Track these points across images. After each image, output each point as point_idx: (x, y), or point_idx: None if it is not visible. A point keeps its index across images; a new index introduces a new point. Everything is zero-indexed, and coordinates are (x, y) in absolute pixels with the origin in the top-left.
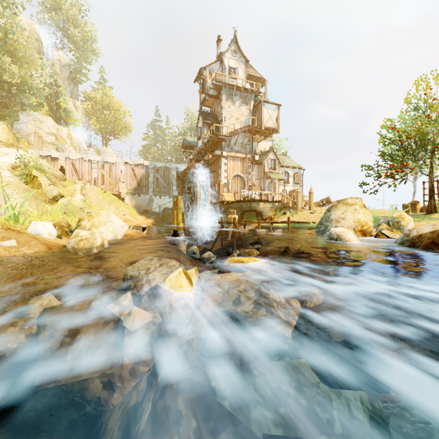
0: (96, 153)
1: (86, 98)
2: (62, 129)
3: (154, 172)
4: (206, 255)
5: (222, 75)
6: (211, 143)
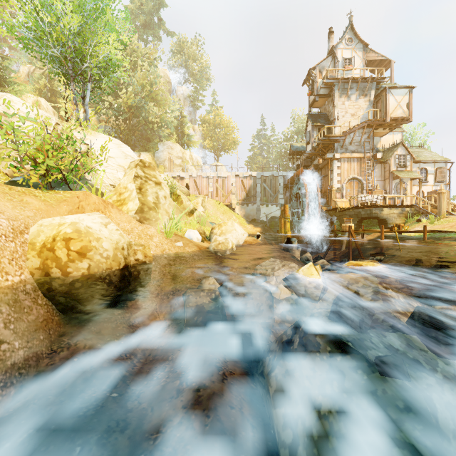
0: (210, 169)
1: (202, 121)
2: (185, 152)
3: (261, 182)
4: (319, 262)
5: (334, 70)
6: (321, 146)
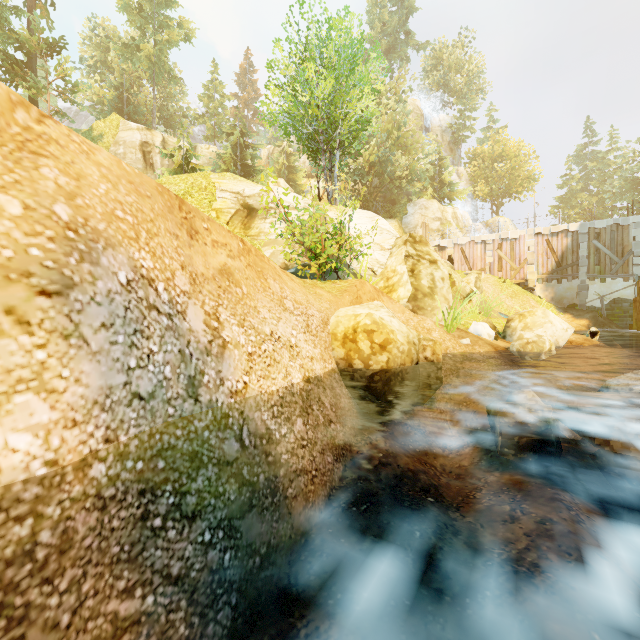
0: (484, 228)
1: (470, 158)
2: (446, 209)
3: (589, 239)
4: None
5: None
6: None
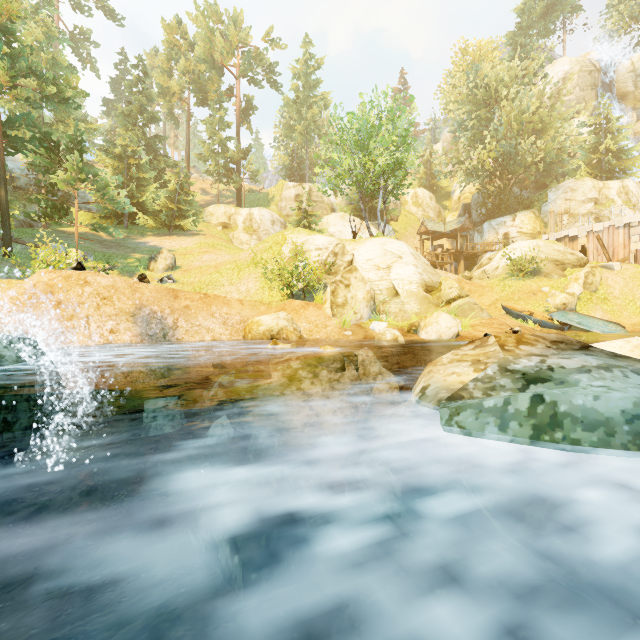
0: None
1: None
2: (608, 185)
3: None
4: None
5: None
6: None
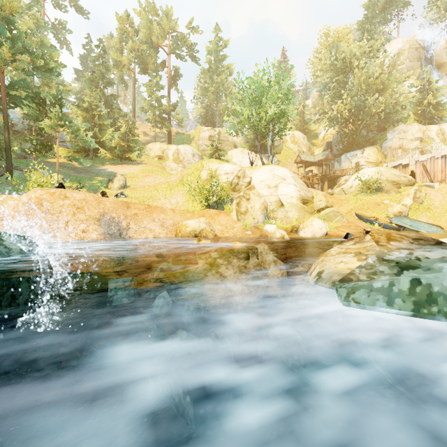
0: None
1: None
2: (430, 128)
3: None
4: None
5: None
6: None
